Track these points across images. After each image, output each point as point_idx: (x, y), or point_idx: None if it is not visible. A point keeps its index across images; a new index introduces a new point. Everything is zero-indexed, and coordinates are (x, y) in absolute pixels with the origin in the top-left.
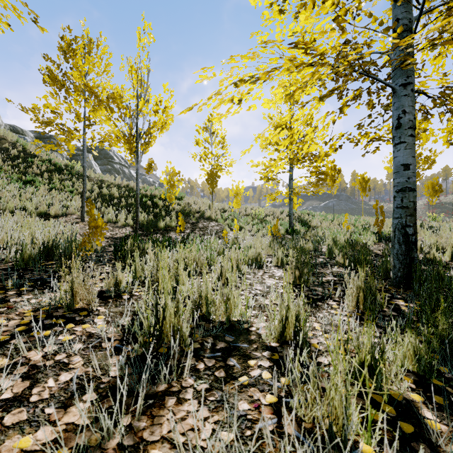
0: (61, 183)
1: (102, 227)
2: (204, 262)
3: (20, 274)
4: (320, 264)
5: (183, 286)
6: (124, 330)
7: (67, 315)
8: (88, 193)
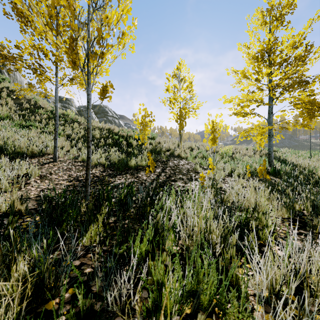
0: (54, 127)
1: None
2: None
3: None
4: None
5: None
6: None
7: None
8: (73, 135)
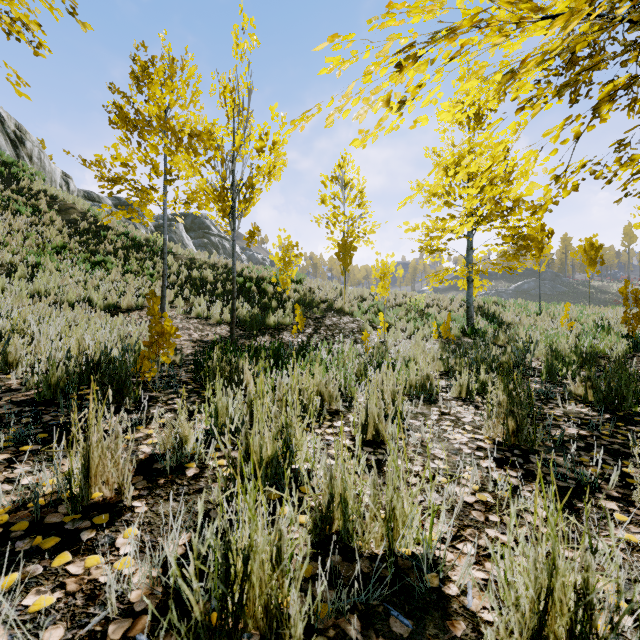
0: (139, 264)
1: (172, 333)
2: (334, 394)
3: (37, 413)
4: (536, 395)
5: (297, 451)
6: (169, 577)
7: (68, 524)
8: (173, 277)
